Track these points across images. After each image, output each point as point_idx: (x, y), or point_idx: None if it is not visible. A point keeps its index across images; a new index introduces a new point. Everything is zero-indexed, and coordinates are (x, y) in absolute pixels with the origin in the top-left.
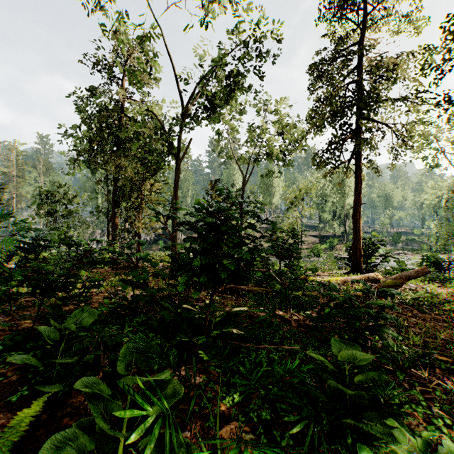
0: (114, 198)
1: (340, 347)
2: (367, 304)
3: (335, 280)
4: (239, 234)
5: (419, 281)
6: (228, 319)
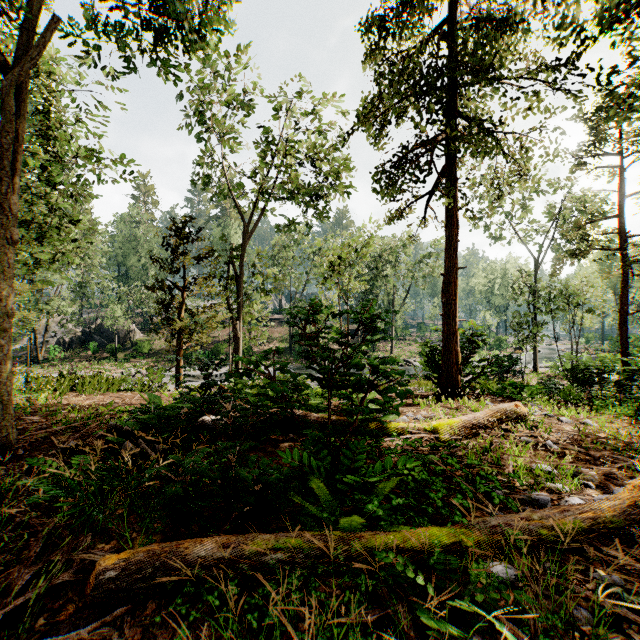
0: None
1: None
2: None
3: (446, 427)
4: (234, 328)
5: (552, 406)
6: None
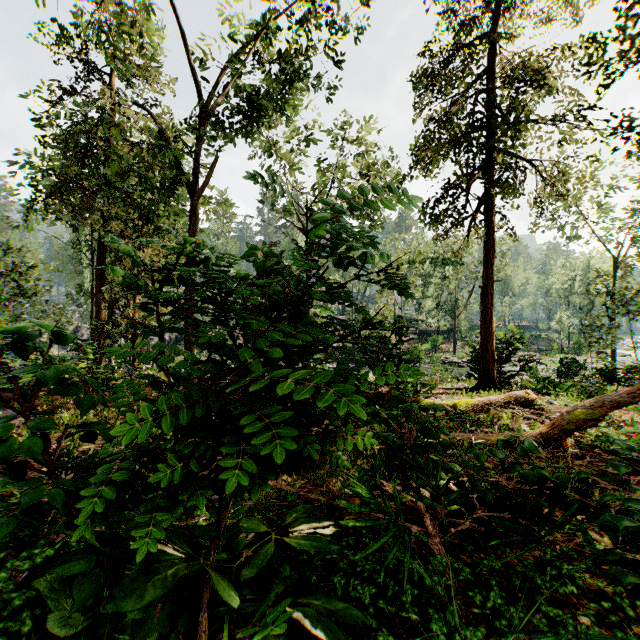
0: (99, 270)
1: None
2: None
3: (464, 404)
4: None
5: (581, 400)
6: (276, 552)
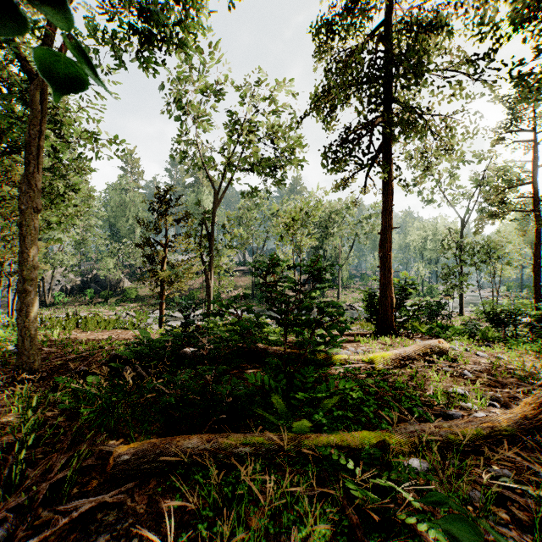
0: None
1: None
2: None
3: (381, 358)
4: (206, 277)
5: (472, 343)
6: None
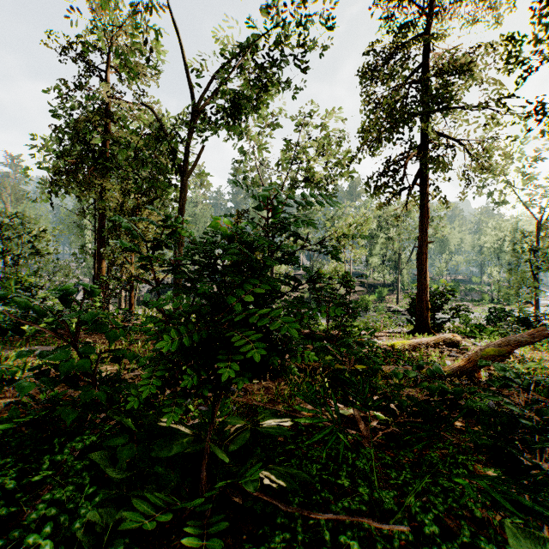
0: (101, 234)
1: None
2: None
3: (401, 344)
4: None
5: None
6: (250, 440)
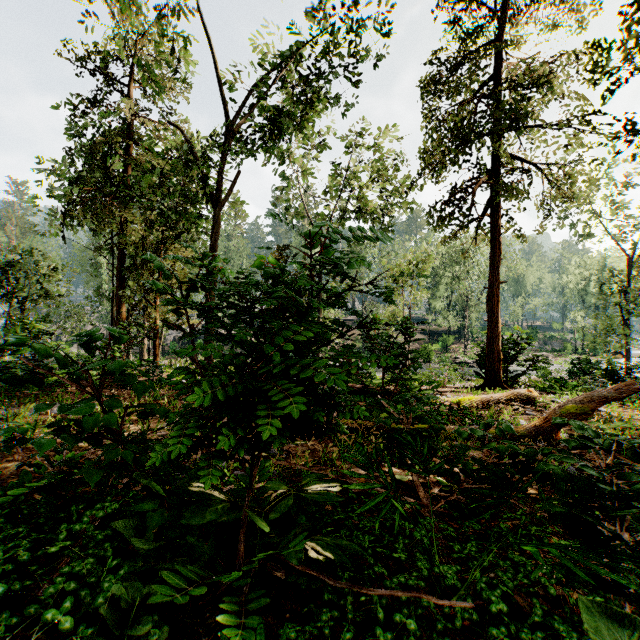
0: (120, 273)
1: (612, 639)
2: (639, 493)
3: (468, 401)
4: None
5: None
6: (294, 507)
